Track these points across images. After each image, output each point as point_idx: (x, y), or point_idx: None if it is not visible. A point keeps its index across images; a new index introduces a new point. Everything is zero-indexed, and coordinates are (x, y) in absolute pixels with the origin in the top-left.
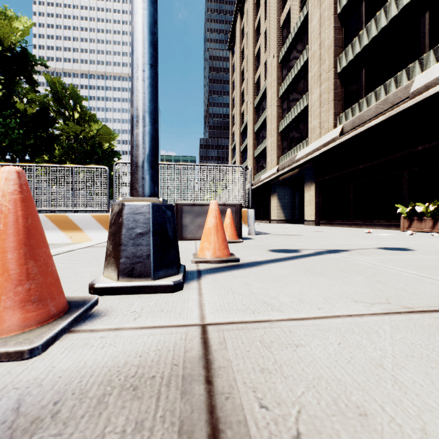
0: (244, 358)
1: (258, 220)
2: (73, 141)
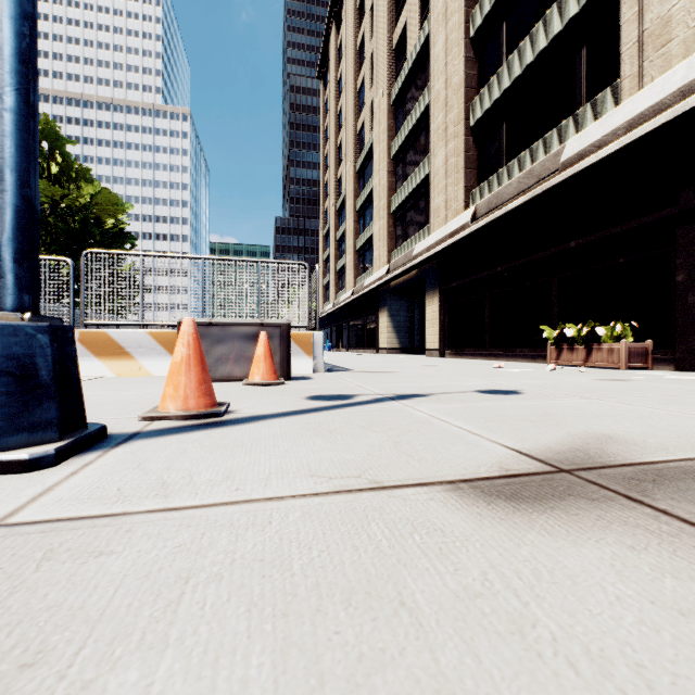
0: None
1: (362, 349)
2: (48, 213)
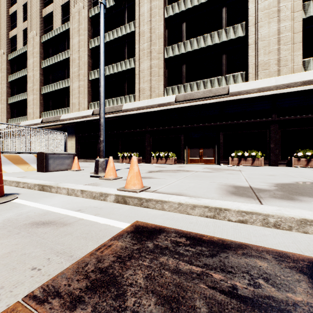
0: None
1: None
2: None
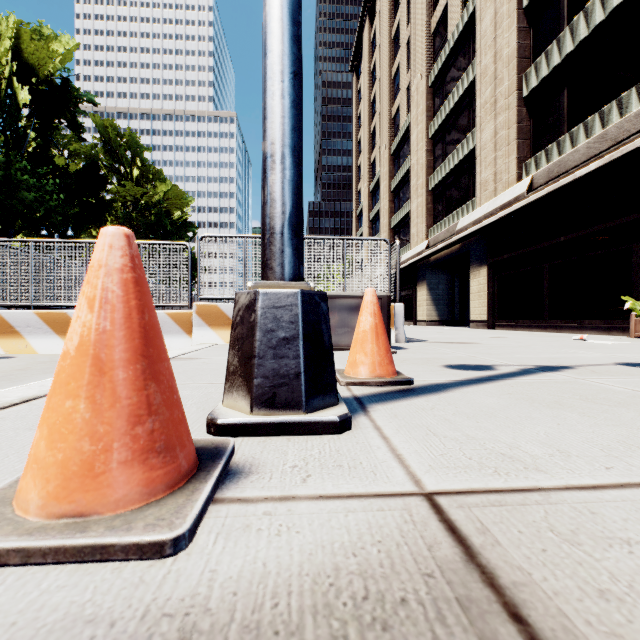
0: (547, 565)
1: None
2: (132, 209)
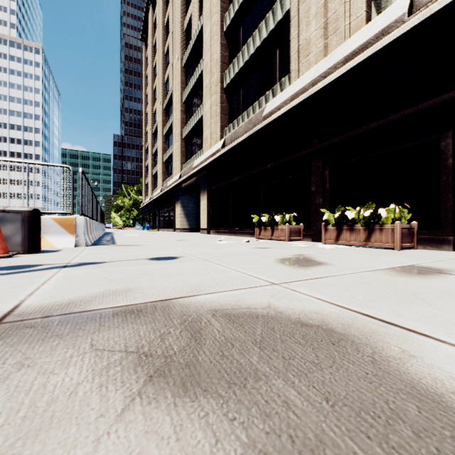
0: None
1: (166, 228)
2: None
